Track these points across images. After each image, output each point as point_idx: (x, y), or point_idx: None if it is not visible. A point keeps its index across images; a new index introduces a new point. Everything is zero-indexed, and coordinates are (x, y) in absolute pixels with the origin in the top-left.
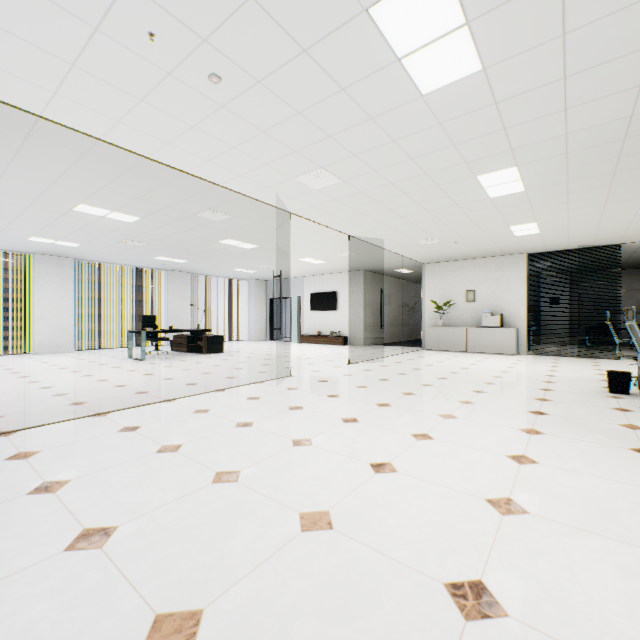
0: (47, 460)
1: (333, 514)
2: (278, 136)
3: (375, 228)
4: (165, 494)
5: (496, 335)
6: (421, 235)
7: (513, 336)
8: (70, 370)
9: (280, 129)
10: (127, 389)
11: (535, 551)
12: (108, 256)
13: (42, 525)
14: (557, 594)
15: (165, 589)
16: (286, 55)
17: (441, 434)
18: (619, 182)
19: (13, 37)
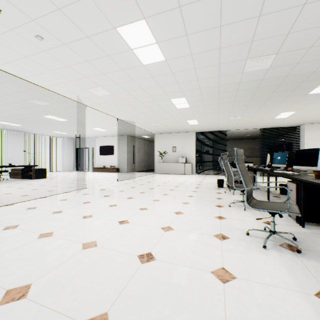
0: None
1: (98, 241)
2: (77, 69)
3: (130, 116)
4: (9, 247)
5: (184, 166)
6: (152, 121)
7: (190, 166)
8: None
9: (78, 66)
10: None
11: (172, 240)
12: None
13: None
14: (174, 251)
15: (11, 281)
16: (79, 36)
17: (151, 207)
18: (221, 108)
19: None
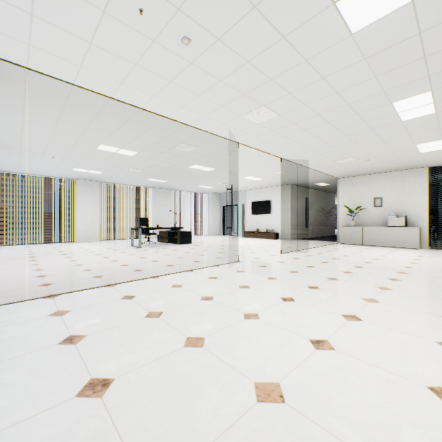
0: (74, 318)
1: (283, 387)
2: (231, 83)
3: (302, 151)
4: (149, 353)
5: (401, 233)
6: (338, 155)
7: (416, 234)
8: (95, 253)
9: (233, 77)
10: (128, 267)
11: None
12: (119, 179)
13: (64, 371)
14: None
15: None
16: (239, 13)
17: (368, 316)
18: None
19: (53, 27)
